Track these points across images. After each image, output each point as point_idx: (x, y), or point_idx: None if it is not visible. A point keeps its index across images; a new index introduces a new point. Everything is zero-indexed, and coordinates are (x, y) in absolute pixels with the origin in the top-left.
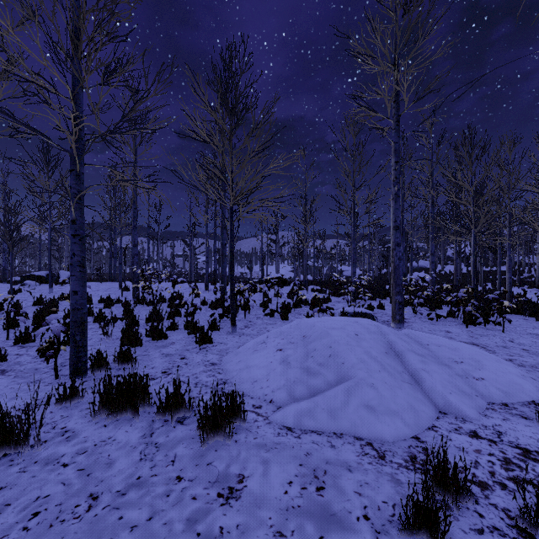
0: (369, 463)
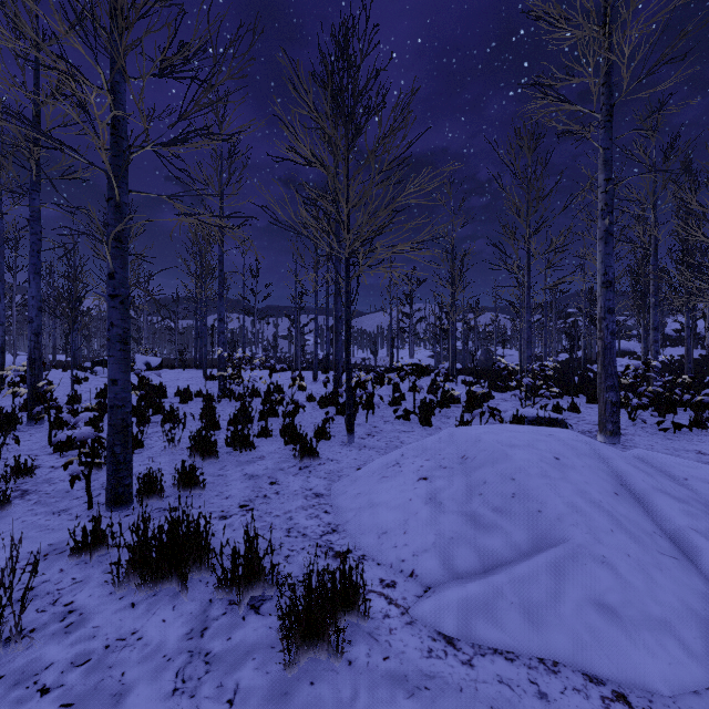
0: None
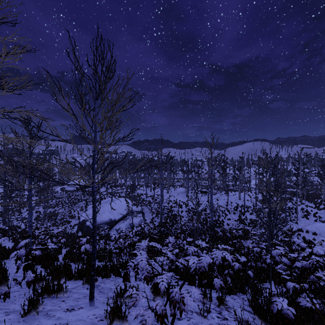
0: None
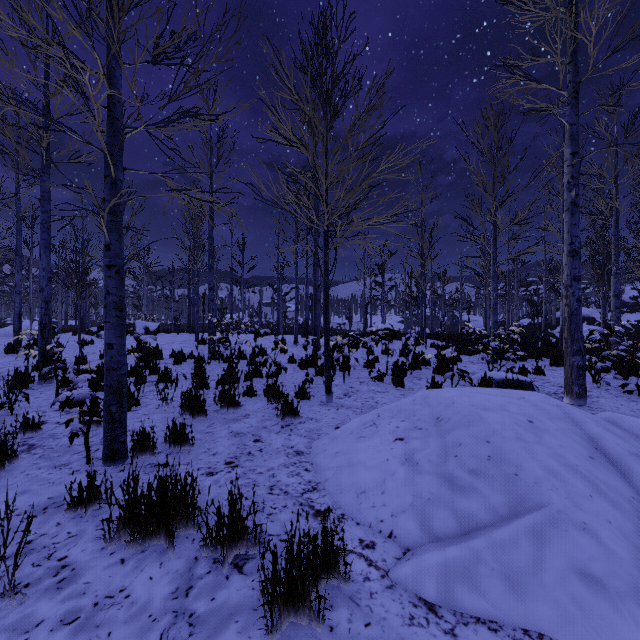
0: None
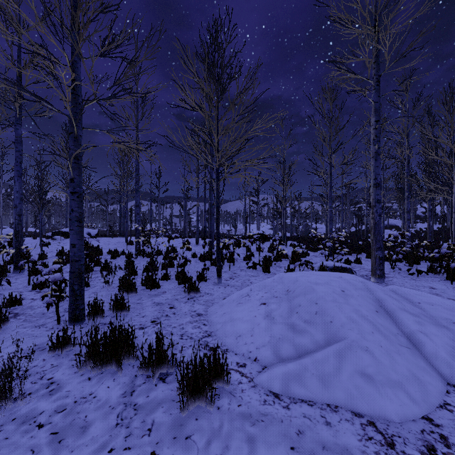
0: (376, 453)
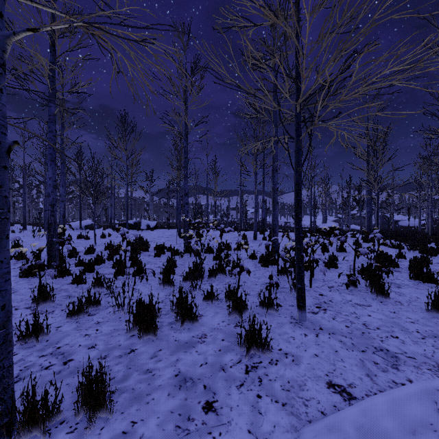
0: None
